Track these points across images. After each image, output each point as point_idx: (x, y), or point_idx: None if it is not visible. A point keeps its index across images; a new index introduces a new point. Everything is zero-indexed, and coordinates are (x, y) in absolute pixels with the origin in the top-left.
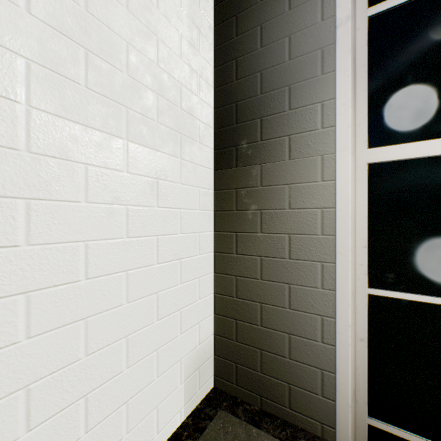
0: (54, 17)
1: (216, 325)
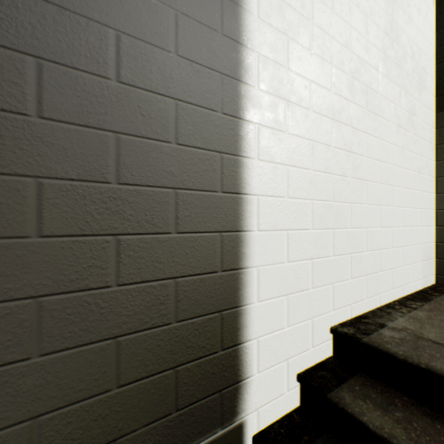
0: (384, 28)
1: (437, 235)
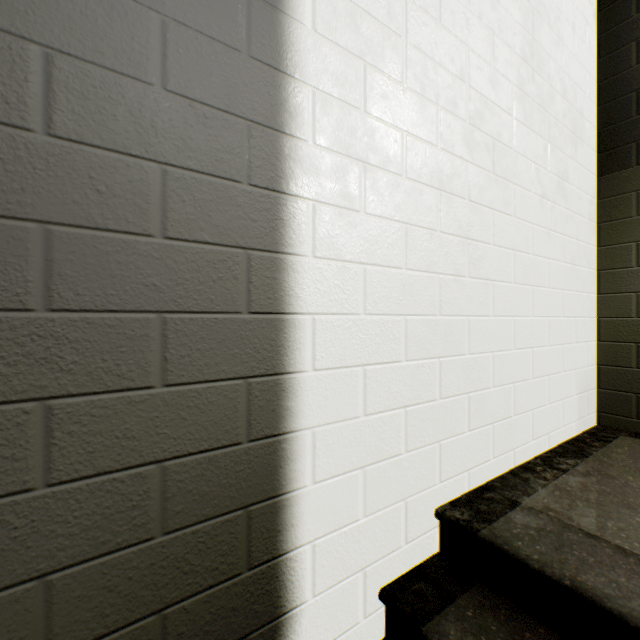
0: (521, 51)
1: (600, 354)
